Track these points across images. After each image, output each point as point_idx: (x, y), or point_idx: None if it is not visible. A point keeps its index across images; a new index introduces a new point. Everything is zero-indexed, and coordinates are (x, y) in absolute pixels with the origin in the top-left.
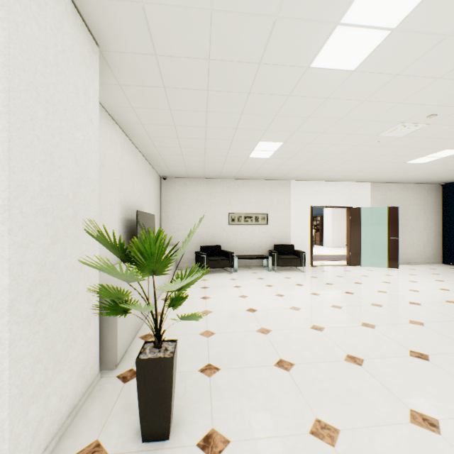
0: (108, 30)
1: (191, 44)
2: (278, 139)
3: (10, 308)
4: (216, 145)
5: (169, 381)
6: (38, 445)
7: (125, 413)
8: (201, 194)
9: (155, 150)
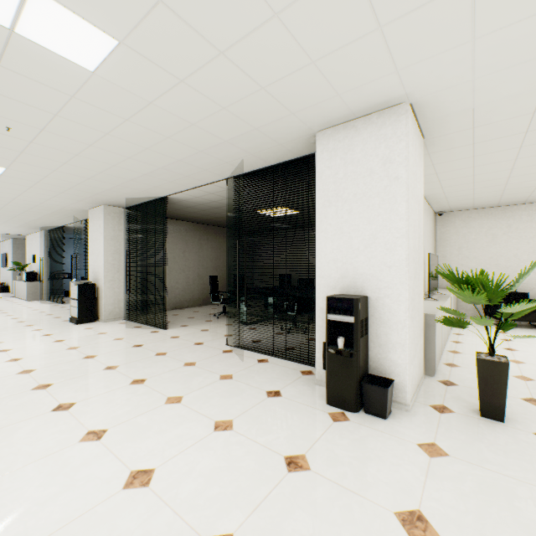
0: (437, 128)
1: (514, 111)
2: None
3: (408, 309)
4: (527, 171)
5: (504, 380)
6: (412, 390)
7: (457, 400)
8: (493, 226)
9: (440, 190)
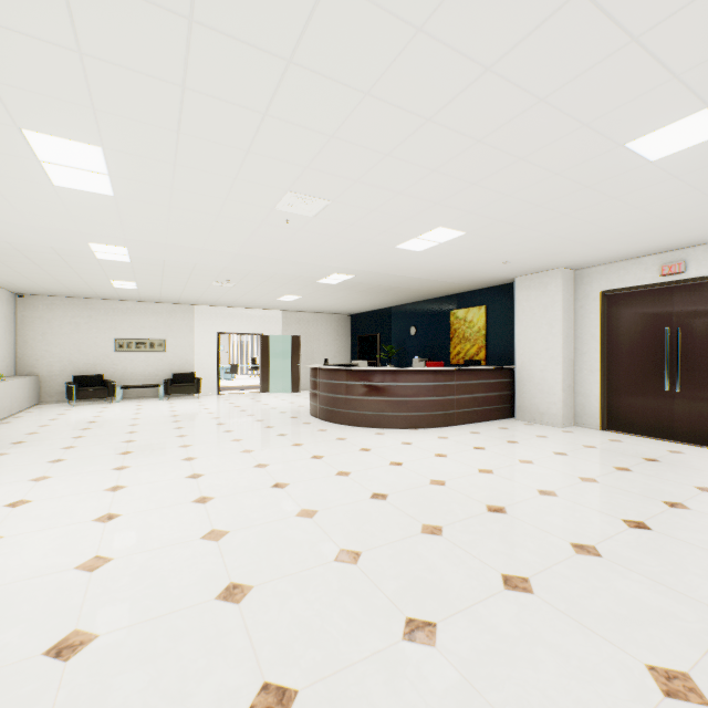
0: None
1: None
2: (128, 280)
3: None
4: (68, 279)
5: None
6: None
7: None
8: (78, 315)
9: None
